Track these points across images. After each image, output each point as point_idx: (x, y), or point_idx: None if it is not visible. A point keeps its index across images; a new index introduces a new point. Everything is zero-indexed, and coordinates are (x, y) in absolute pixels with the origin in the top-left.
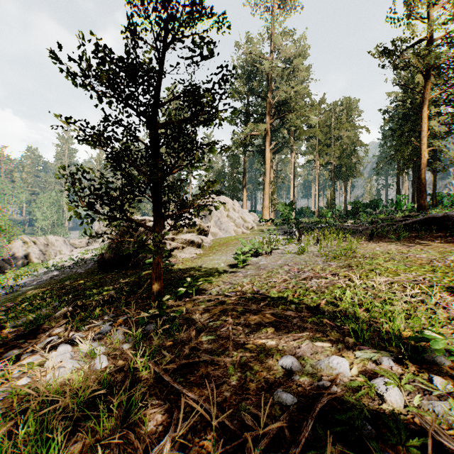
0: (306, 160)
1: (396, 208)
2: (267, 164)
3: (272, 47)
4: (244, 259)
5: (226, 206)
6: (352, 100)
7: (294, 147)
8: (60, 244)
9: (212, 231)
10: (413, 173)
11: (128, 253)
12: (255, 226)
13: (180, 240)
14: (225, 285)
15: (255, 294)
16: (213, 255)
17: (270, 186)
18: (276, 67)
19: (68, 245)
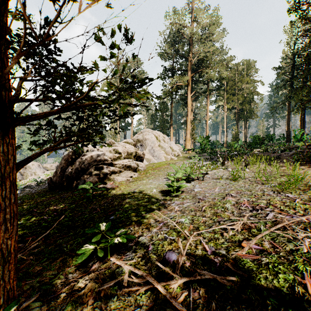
0: (217, 105)
1: (286, 140)
2: (188, 107)
3: (192, 18)
4: (178, 187)
5: (158, 137)
6: (251, 61)
7: (208, 96)
8: (35, 167)
9: (147, 158)
10: (300, 113)
11: (71, 176)
12: (181, 154)
13: (118, 165)
14: (158, 229)
15: (210, 262)
16: (146, 178)
17: (191, 124)
18: (196, 31)
19: (41, 168)
